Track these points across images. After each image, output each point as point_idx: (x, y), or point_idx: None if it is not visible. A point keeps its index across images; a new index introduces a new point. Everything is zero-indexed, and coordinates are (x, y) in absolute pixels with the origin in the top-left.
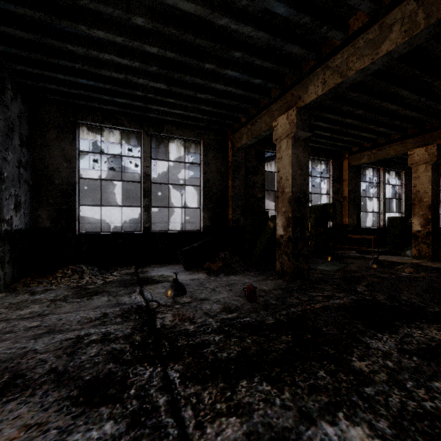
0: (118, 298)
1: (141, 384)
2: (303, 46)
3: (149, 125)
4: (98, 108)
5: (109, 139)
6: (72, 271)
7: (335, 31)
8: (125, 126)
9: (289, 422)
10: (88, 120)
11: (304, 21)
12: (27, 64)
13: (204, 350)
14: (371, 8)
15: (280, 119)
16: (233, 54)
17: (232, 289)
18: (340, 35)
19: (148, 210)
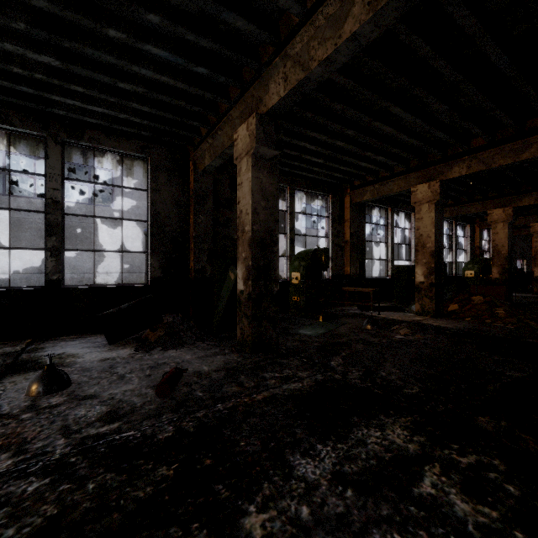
0: None
1: None
2: (250, 19)
3: (59, 128)
4: None
5: (38, 153)
6: None
7: None
8: (13, 125)
9: None
10: None
11: None
12: None
13: None
14: None
15: (240, 130)
16: (146, 16)
17: (152, 374)
18: (295, 7)
19: (57, 255)
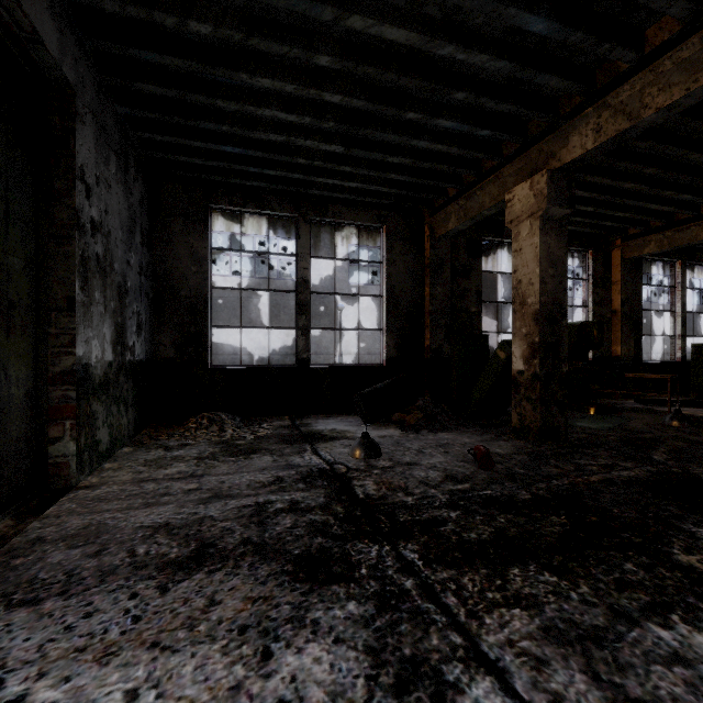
0: (287, 458)
1: (371, 563)
2: (566, 76)
3: (308, 207)
4: (238, 185)
5: (233, 229)
6: (208, 420)
7: (622, 50)
8: (274, 209)
9: (600, 621)
10: (224, 204)
11: (574, 39)
12: (157, 130)
13: (440, 528)
14: (687, 11)
15: (517, 189)
16: (453, 95)
17: (449, 452)
18: (629, 55)
19: (306, 333)
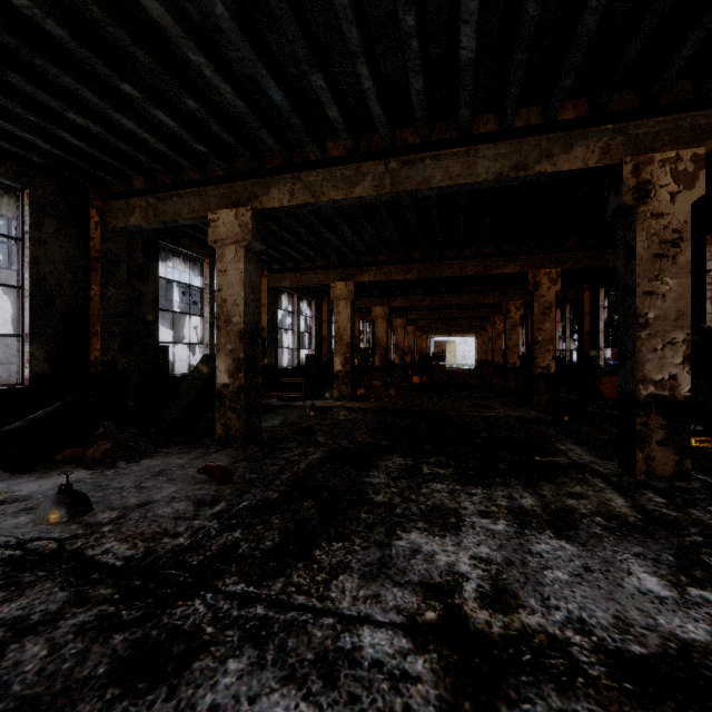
0: None
1: (210, 618)
2: (279, 142)
3: None
4: None
5: None
6: None
7: (316, 147)
8: None
9: (378, 554)
10: None
11: (294, 121)
12: None
13: (239, 551)
14: (351, 147)
15: (223, 213)
16: (185, 99)
17: (174, 478)
18: (318, 153)
19: None
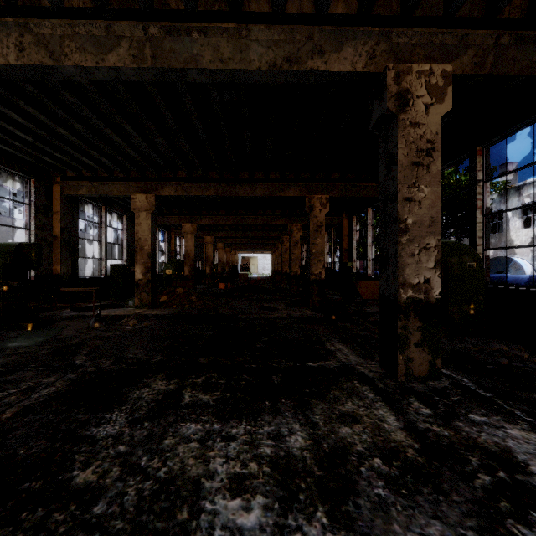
0: None
1: None
2: None
3: None
4: None
5: None
6: None
7: None
8: None
9: None
10: None
11: None
12: None
13: None
14: None
15: None
16: None
17: None
18: None
19: None
